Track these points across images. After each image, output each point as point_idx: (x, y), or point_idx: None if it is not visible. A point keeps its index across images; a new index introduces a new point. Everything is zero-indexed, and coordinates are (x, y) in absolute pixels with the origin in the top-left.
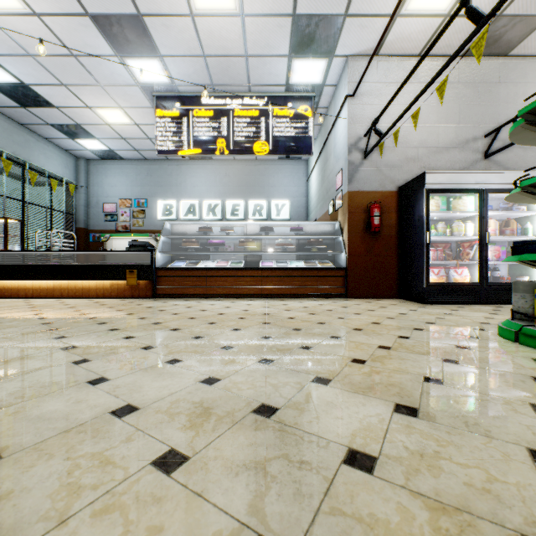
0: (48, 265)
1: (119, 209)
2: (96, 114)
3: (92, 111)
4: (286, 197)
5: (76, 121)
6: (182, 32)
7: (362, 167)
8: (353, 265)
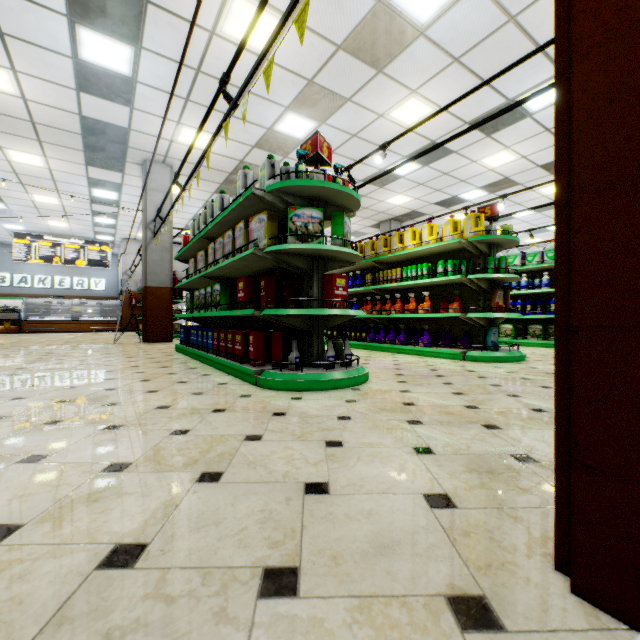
0: None
1: None
2: None
3: None
4: (103, 276)
5: None
6: (41, 225)
7: (129, 281)
8: (125, 319)
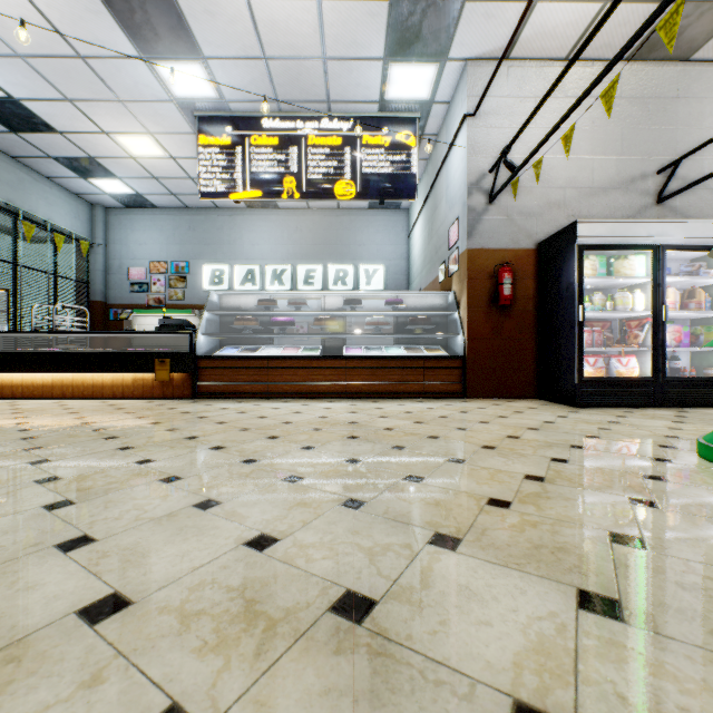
0: (44, 352)
1: (150, 276)
2: (116, 142)
3: (110, 139)
4: (380, 259)
5: (89, 153)
6: (234, 22)
7: (486, 215)
8: (473, 353)
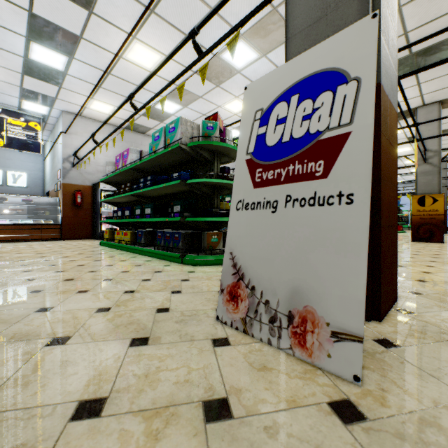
0: None
1: None
2: None
3: None
4: (24, 169)
5: None
6: None
7: (72, 171)
8: (66, 223)
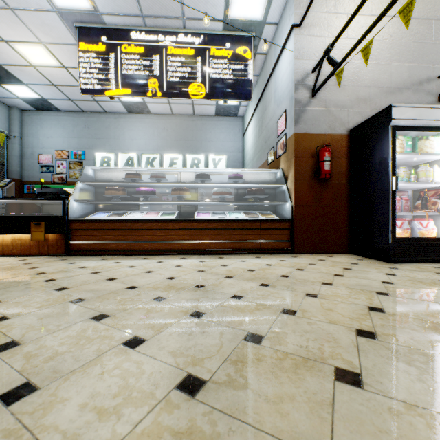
0: None
1: (55, 161)
2: (16, 51)
3: (10, 47)
4: (223, 151)
5: None
6: None
7: (309, 106)
8: (299, 217)
